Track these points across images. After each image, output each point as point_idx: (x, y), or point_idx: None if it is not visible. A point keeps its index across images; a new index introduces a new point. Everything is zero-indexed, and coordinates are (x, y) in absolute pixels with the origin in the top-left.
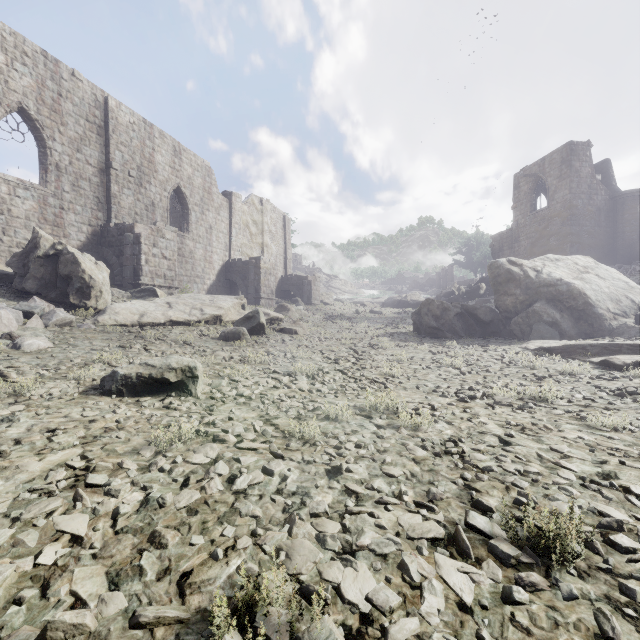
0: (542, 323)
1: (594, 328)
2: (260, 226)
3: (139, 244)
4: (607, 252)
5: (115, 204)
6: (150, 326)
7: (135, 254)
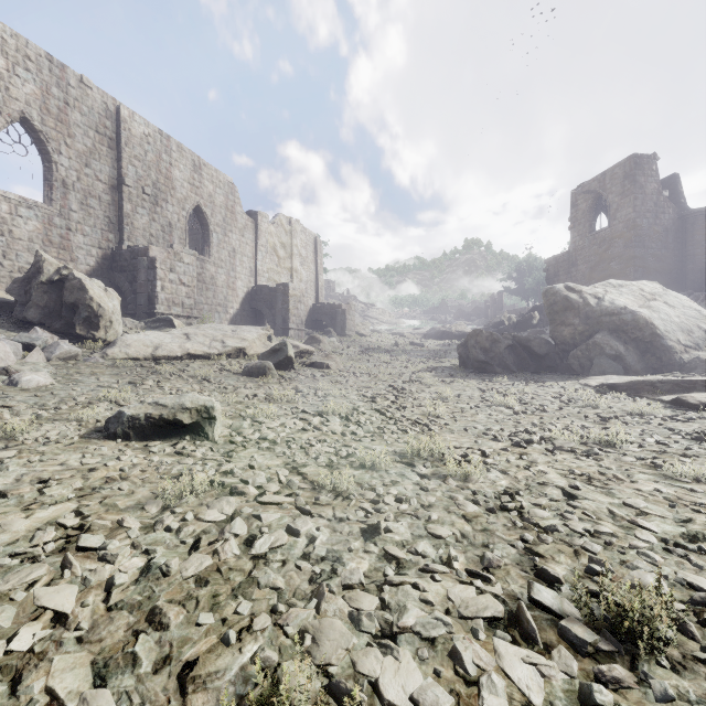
0: (604, 356)
1: (663, 362)
2: (289, 249)
3: (154, 269)
4: (675, 277)
5: (128, 225)
6: (165, 360)
7: (150, 280)
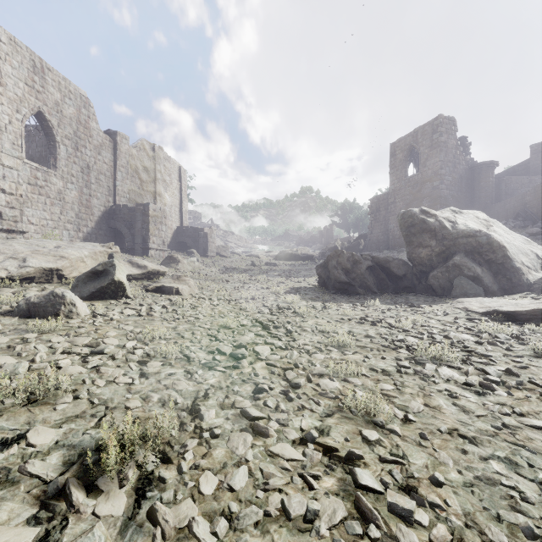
0: (464, 278)
1: (513, 283)
2: (152, 174)
3: None
4: None
5: None
6: None
7: None
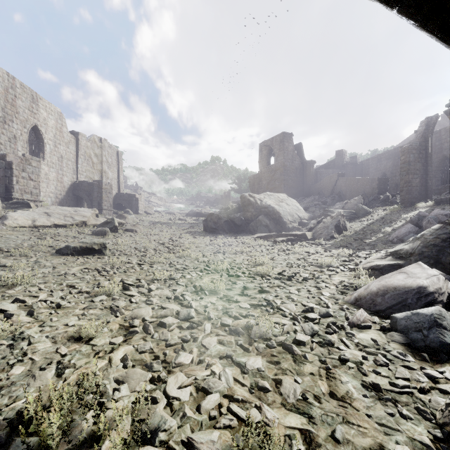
0: (262, 226)
1: (282, 228)
2: (100, 157)
3: (11, 169)
4: (300, 190)
5: None
6: (41, 227)
7: (7, 176)
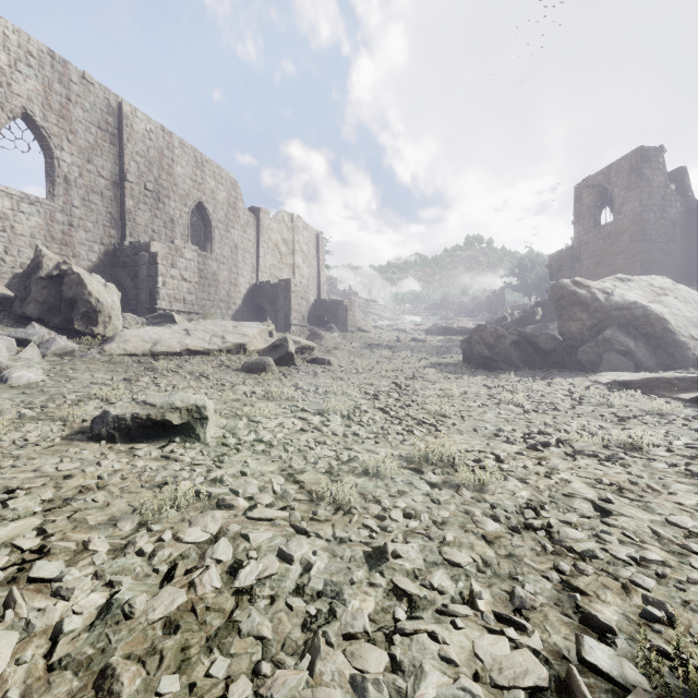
0: (614, 352)
1: (675, 358)
2: (291, 245)
3: (155, 264)
4: (683, 272)
5: (130, 220)
6: (164, 356)
7: (151, 276)
